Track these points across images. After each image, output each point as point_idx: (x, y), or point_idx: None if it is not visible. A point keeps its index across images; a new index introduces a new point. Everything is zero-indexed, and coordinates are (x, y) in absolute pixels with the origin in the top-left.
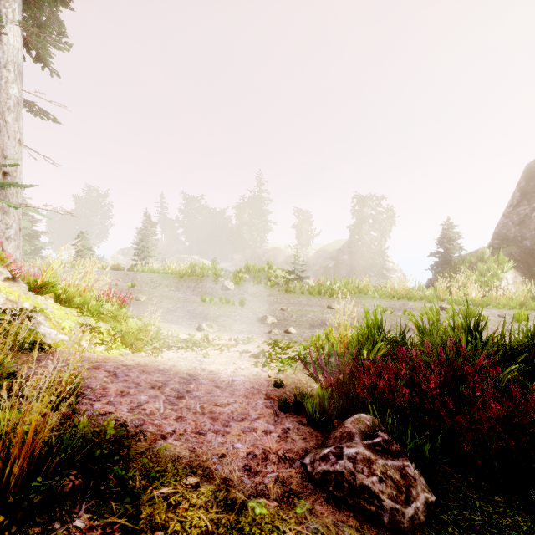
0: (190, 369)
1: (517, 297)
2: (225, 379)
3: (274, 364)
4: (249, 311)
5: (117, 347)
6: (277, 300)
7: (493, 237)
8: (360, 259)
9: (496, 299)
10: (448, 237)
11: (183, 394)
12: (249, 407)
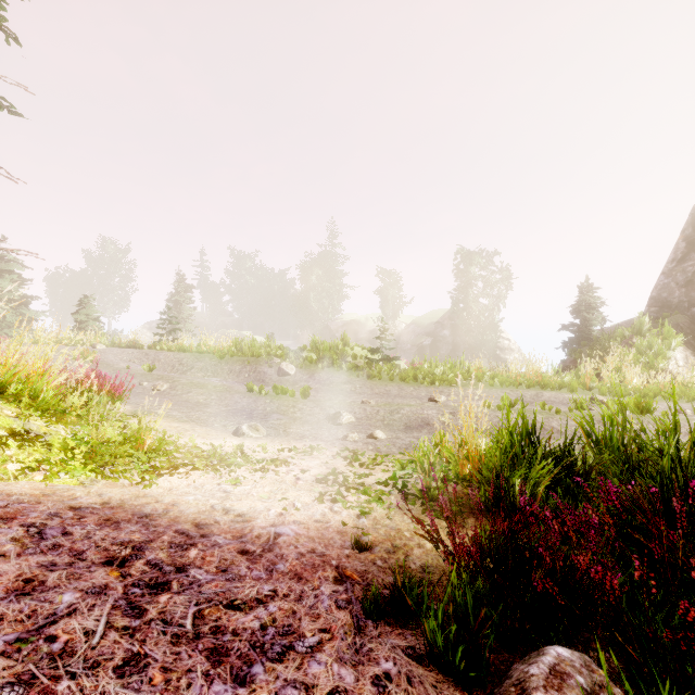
0: (202, 510)
1: (693, 384)
2: (262, 532)
3: (353, 498)
4: (315, 405)
5: (71, 472)
6: (355, 389)
7: (649, 304)
8: (466, 335)
9: (665, 387)
10: (587, 304)
11: (168, 577)
12: (301, 610)
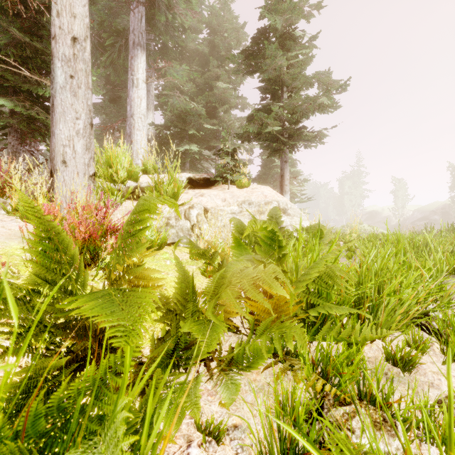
0: None
1: None
2: None
3: None
4: None
5: None
6: None
7: None
8: (454, 218)
9: None
10: None
11: None
12: None
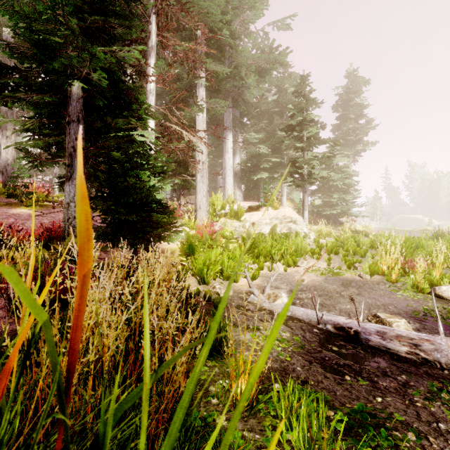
0: None
1: None
2: None
3: None
4: None
5: None
6: None
7: None
8: None
9: None
10: None
11: None
12: None
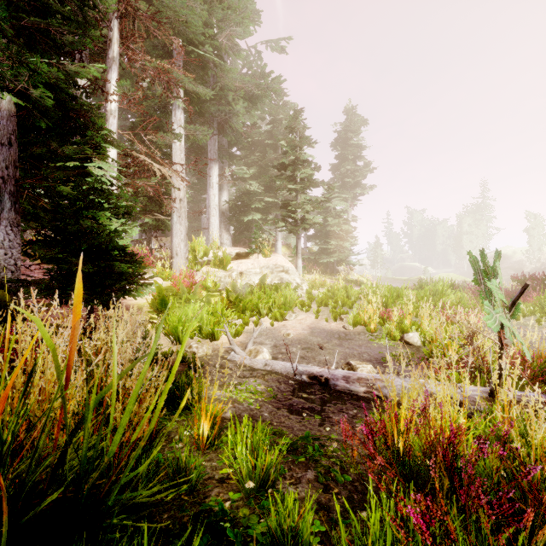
0: None
1: None
2: None
3: None
4: None
5: None
6: None
7: None
8: None
9: None
10: None
11: None
12: None
